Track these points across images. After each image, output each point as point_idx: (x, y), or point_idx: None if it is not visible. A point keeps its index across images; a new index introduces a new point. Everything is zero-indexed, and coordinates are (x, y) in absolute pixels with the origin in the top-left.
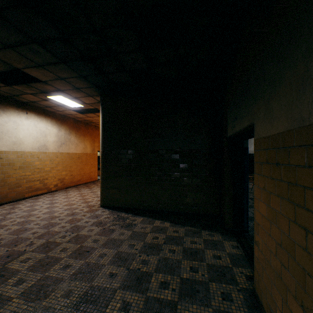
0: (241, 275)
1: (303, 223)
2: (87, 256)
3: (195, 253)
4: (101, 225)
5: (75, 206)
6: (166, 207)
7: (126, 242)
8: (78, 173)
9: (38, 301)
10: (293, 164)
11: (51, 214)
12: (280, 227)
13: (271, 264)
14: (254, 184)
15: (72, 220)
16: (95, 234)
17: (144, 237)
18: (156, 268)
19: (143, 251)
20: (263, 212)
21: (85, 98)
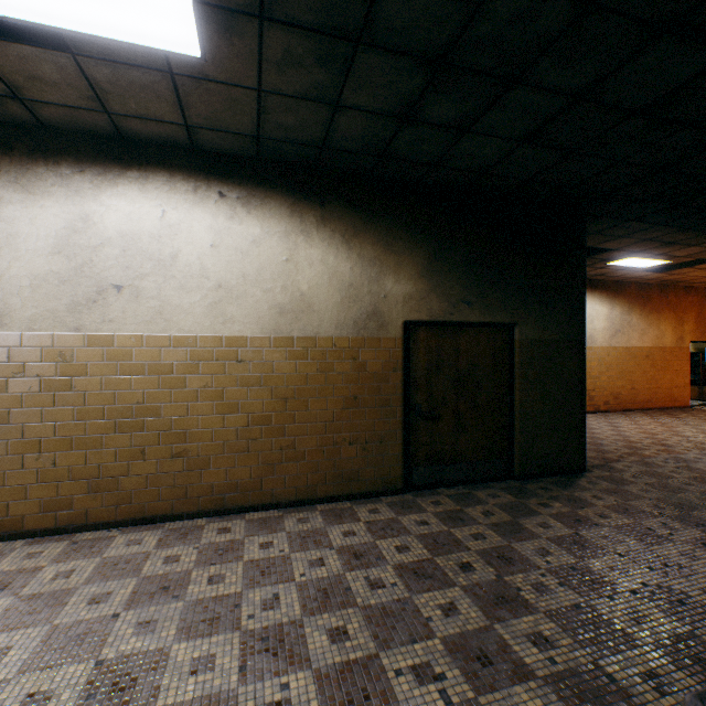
0: None
1: None
2: None
3: None
4: None
5: (658, 436)
6: None
7: None
8: (644, 387)
9: (667, 492)
10: None
11: (624, 438)
12: None
13: None
14: None
15: (665, 451)
16: None
17: None
18: None
19: None
20: None
21: (679, 250)
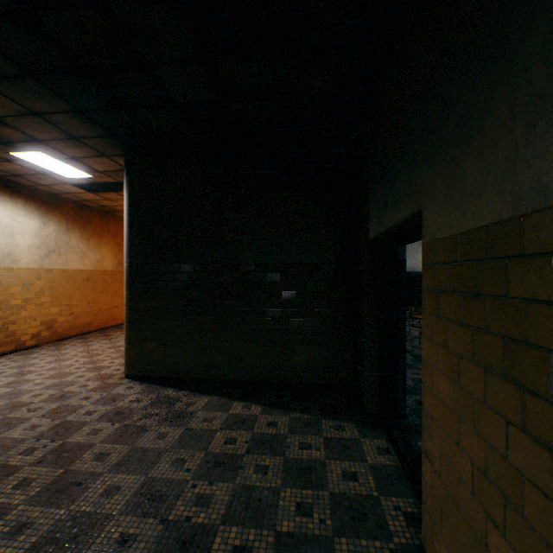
0: (396, 514)
1: (547, 437)
2: (76, 496)
3: (309, 469)
4: (121, 419)
5: (70, 377)
6: (256, 374)
7: (168, 454)
8: (86, 310)
9: None
10: (518, 296)
11: (13, 400)
12: (484, 434)
13: (461, 509)
14: (422, 333)
15: (57, 411)
16: (102, 442)
17: (207, 442)
18: (227, 514)
19: (202, 474)
20: (443, 393)
21: (95, 159)
